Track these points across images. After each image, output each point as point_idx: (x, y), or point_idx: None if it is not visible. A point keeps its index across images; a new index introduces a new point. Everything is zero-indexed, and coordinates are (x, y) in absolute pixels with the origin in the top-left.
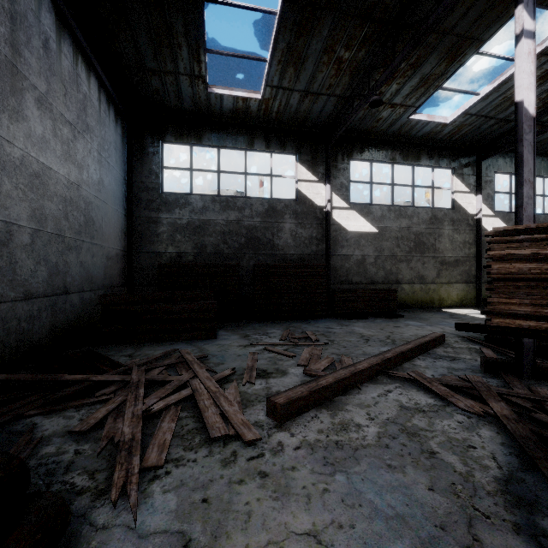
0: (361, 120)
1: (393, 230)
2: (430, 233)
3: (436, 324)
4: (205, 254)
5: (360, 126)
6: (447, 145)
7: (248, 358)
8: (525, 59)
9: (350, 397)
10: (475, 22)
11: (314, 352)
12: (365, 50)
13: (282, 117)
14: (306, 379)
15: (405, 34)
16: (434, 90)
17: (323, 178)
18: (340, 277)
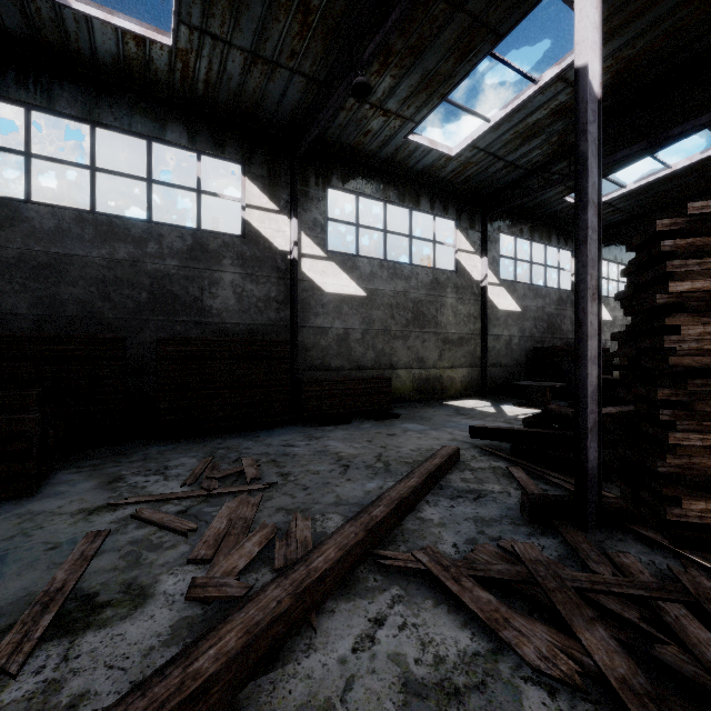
0: (343, 127)
1: (386, 295)
2: (431, 301)
3: (442, 426)
4: (62, 319)
5: (342, 138)
6: (450, 188)
7: (70, 555)
8: None
9: (285, 676)
10: None
11: (241, 512)
12: None
13: (216, 95)
14: (189, 615)
15: None
16: (439, 100)
17: (287, 208)
18: (313, 361)
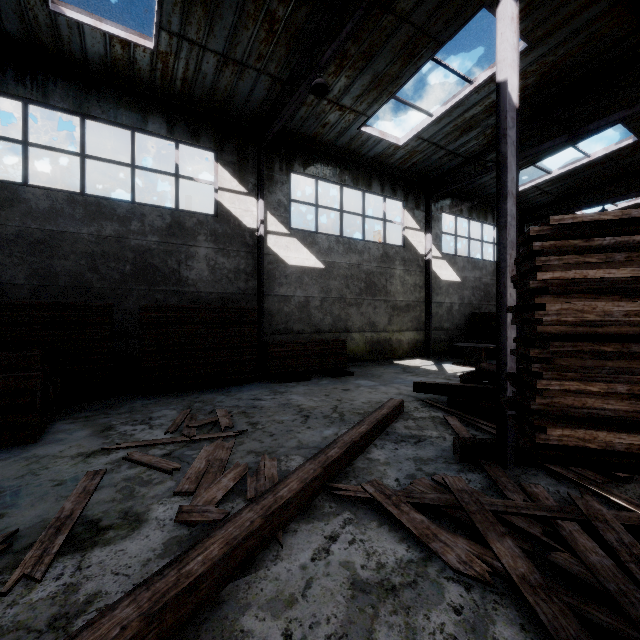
0: (304, 120)
1: (342, 267)
2: (381, 273)
3: (390, 382)
4: (56, 288)
5: (303, 129)
6: (398, 173)
7: (75, 490)
8: (508, 24)
9: (258, 578)
10: (434, 13)
11: (217, 454)
12: (306, 11)
13: (192, 91)
14: (178, 535)
15: (356, 2)
16: (388, 97)
17: (254, 190)
18: (277, 325)
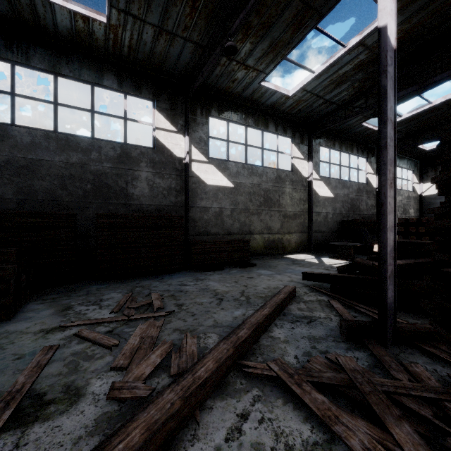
0: (219, 77)
1: (246, 186)
2: (275, 190)
3: (283, 271)
4: (35, 201)
5: (218, 84)
6: (288, 117)
7: (30, 364)
8: None
9: None
10: None
11: (149, 332)
12: None
13: (136, 55)
14: (108, 411)
15: None
16: (281, 58)
17: (182, 129)
18: (199, 229)
